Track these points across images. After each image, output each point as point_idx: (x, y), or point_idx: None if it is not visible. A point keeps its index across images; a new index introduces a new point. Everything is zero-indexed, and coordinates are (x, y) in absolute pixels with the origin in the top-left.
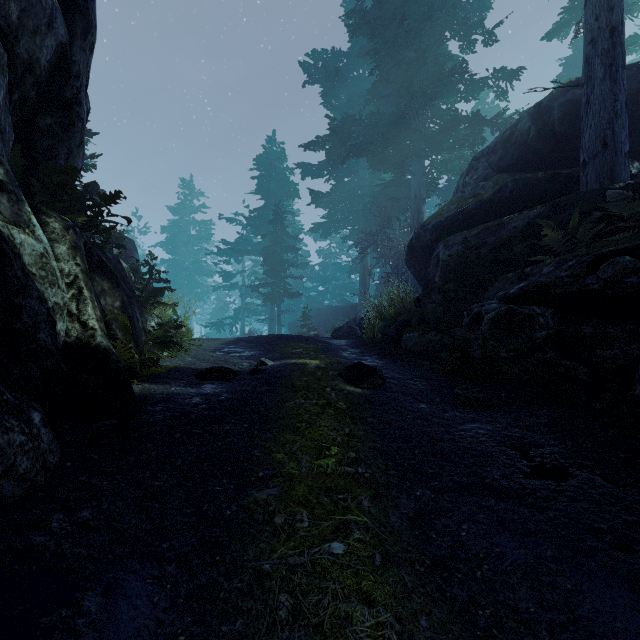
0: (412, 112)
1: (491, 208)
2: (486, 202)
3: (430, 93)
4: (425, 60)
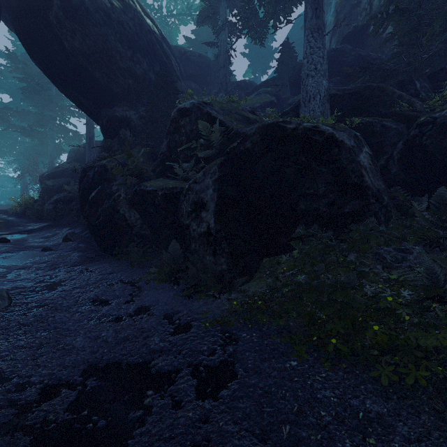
0: (47, 119)
1: (65, 174)
2: (64, 171)
3: (54, 117)
4: (52, 102)
